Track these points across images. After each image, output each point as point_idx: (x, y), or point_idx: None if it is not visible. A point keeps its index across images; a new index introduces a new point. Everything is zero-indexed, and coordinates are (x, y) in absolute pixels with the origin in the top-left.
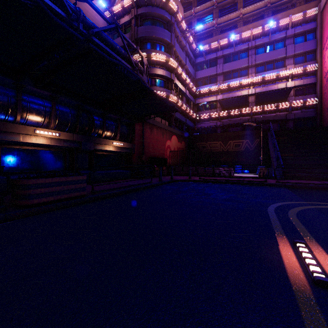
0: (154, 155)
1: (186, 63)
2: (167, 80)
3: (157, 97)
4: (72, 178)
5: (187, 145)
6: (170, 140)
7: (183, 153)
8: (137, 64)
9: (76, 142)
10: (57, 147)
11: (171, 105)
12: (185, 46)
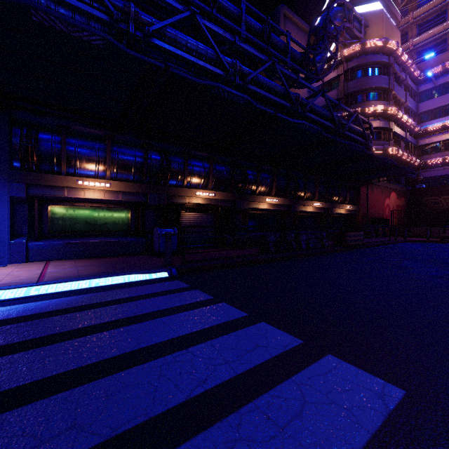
0: (374, 216)
1: (406, 100)
2: (383, 131)
3: (399, 168)
4: (359, 233)
5: (407, 201)
6: (389, 198)
7: (403, 211)
8: (368, 135)
9: (326, 208)
10: (316, 213)
11: (410, 171)
12: (405, 80)
